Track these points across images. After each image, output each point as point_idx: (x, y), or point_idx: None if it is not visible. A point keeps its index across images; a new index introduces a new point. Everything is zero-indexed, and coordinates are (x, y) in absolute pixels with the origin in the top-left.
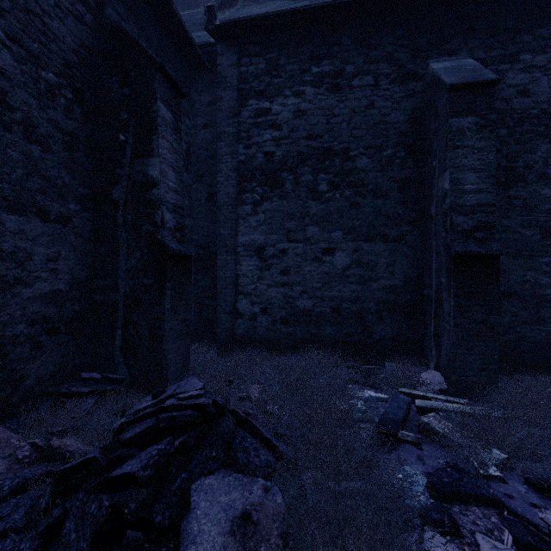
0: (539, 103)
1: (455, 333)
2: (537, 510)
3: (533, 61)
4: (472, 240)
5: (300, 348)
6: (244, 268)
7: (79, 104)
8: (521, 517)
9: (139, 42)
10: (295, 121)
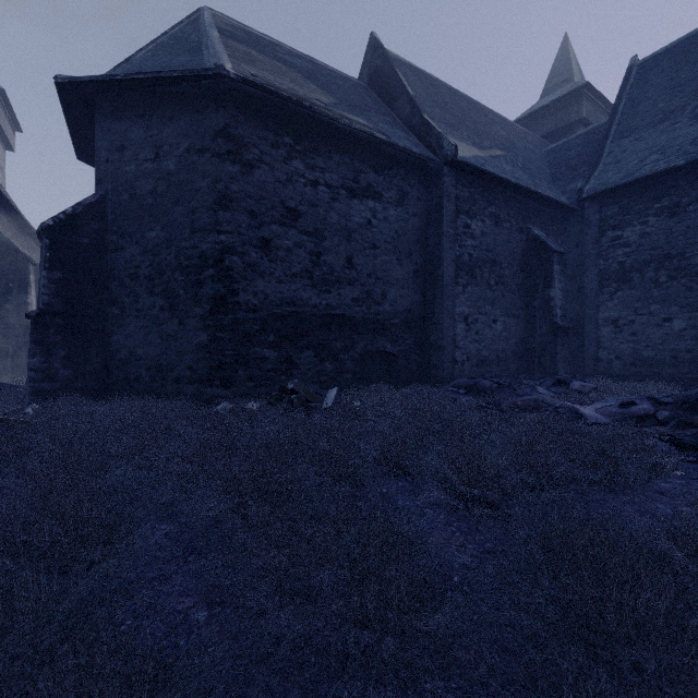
0: None
1: None
2: None
3: None
4: None
5: (644, 381)
6: (603, 332)
7: (521, 272)
8: None
9: (545, 242)
10: (641, 240)
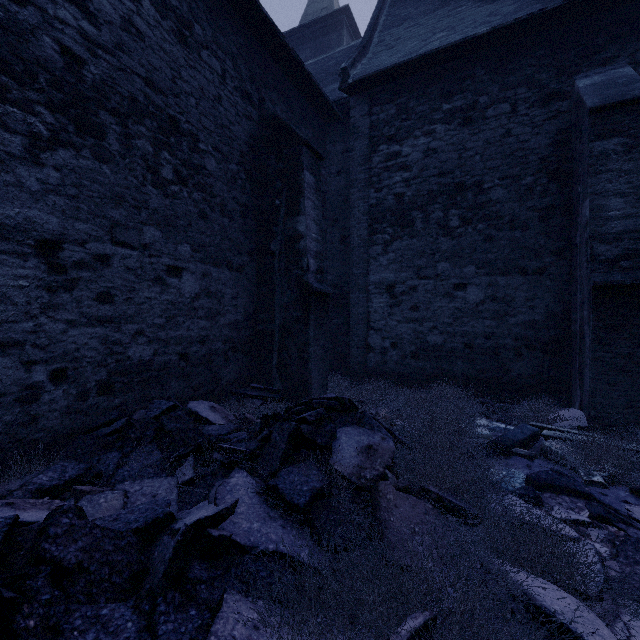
0: None
1: (594, 367)
2: (626, 505)
3: None
4: (616, 270)
5: (430, 382)
6: (375, 305)
7: (249, 181)
8: (605, 505)
9: (290, 126)
10: (425, 161)
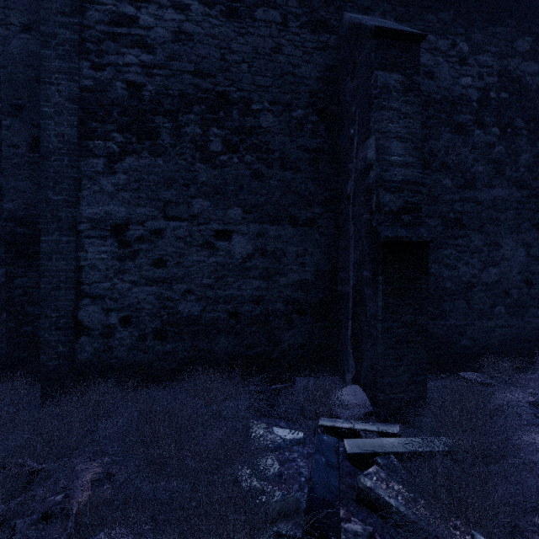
0: (441, 89)
1: (383, 341)
2: None
3: (437, 44)
4: (399, 224)
5: (182, 371)
6: (93, 256)
7: None
8: None
9: None
10: (176, 46)
